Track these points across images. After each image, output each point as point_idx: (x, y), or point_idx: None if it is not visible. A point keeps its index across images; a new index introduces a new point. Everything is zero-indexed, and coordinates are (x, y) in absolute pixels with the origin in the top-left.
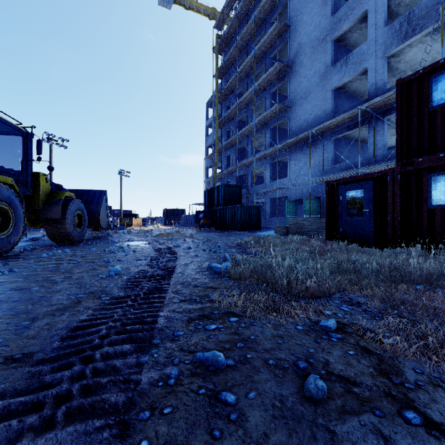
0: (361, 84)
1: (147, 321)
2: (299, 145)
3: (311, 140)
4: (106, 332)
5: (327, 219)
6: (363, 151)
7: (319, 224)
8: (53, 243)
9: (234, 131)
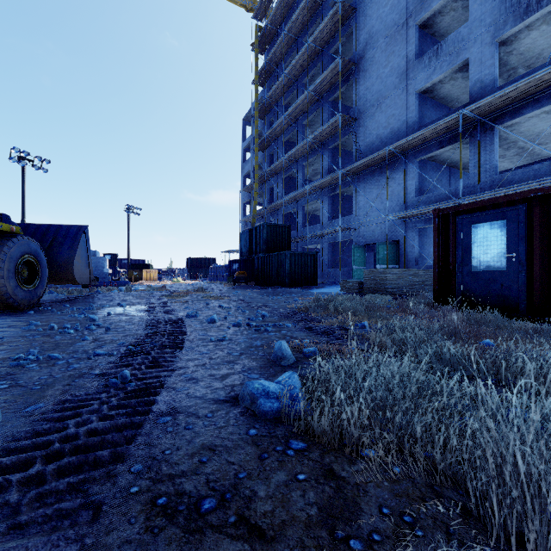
0: (455, 86)
1: None
2: (369, 170)
3: (386, 162)
4: None
5: (436, 270)
6: (454, 180)
7: (408, 277)
8: None
9: (280, 154)
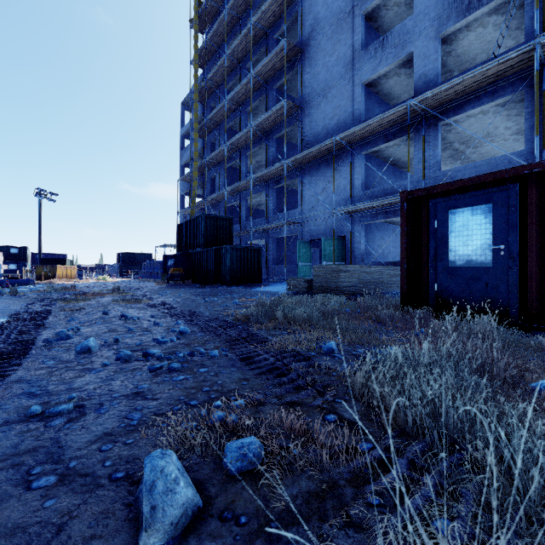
0: (397, 83)
1: None
2: (315, 163)
3: (332, 154)
4: None
5: (404, 266)
6: (395, 178)
7: (360, 275)
8: None
9: (222, 142)
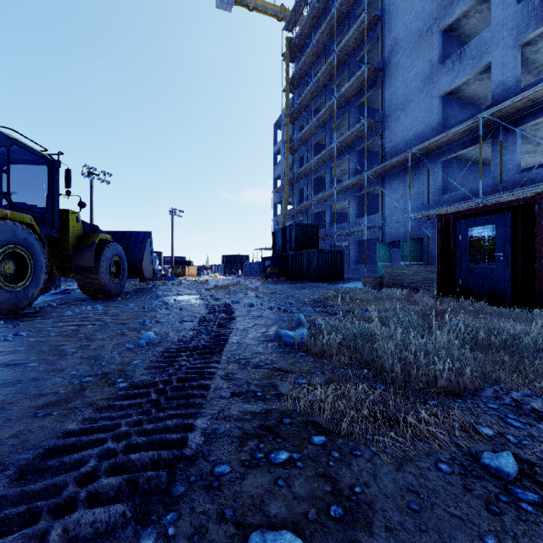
0: (480, 86)
1: (171, 439)
2: (394, 171)
3: (410, 163)
4: (93, 465)
5: (439, 267)
6: (483, 177)
7: (424, 273)
8: (87, 296)
9: (309, 156)
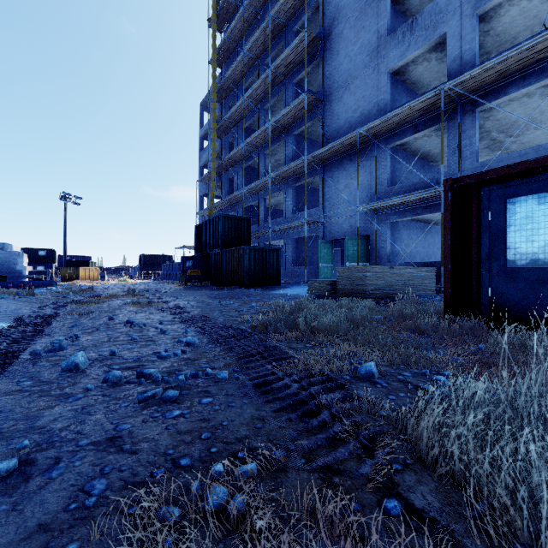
0: (427, 69)
1: None
2: (337, 158)
3: (356, 149)
4: None
5: (448, 266)
6: (424, 173)
7: (389, 276)
8: None
9: (240, 141)
